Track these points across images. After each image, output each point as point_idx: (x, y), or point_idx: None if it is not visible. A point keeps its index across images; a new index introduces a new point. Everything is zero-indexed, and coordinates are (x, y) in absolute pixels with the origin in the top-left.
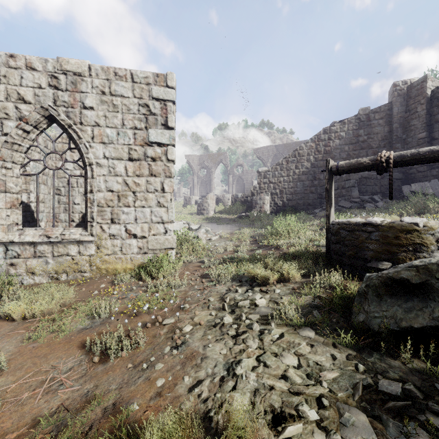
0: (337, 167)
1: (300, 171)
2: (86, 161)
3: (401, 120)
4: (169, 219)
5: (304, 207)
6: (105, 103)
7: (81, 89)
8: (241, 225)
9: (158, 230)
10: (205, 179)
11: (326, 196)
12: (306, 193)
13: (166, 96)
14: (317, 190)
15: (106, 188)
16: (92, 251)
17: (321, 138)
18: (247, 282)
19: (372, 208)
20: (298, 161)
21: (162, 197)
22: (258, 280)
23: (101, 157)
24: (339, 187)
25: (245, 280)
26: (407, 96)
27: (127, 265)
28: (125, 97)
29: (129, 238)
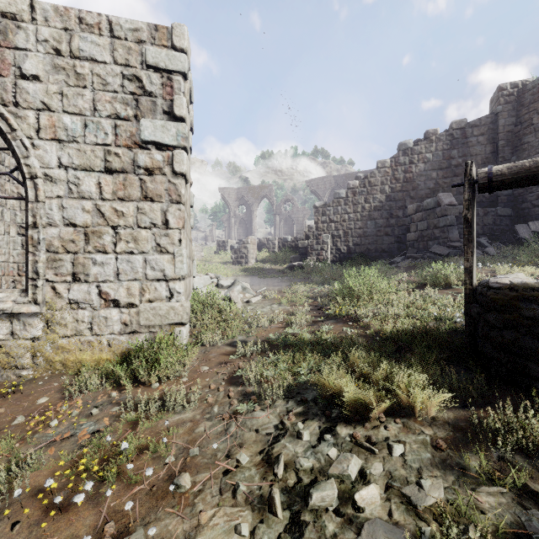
0: (490, 176)
1: (371, 206)
2: (25, 171)
3: (509, 136)
4: (177, 273)
5: (376, 254)
6: (61, 71)
7: (17, 43)
8: (292, 279)
9: (156, 293)
10: (244, 218)
11: (464, 232)
12: (379, 236)
13: (171, 63)
14: (394, 231)
15: (63, 219)
16: (36, 331)
17: (399, 162)
18: (317, 406)
19: (483, 256)
20: (368, 192)
21: (164, 237)
22: (343, 403)
23: (54, 165)
24: (430, 226)
25: (314, 399)
26: (518, 103)
27: (102, 353)
28: (99, 61)
29: (106, 307)
